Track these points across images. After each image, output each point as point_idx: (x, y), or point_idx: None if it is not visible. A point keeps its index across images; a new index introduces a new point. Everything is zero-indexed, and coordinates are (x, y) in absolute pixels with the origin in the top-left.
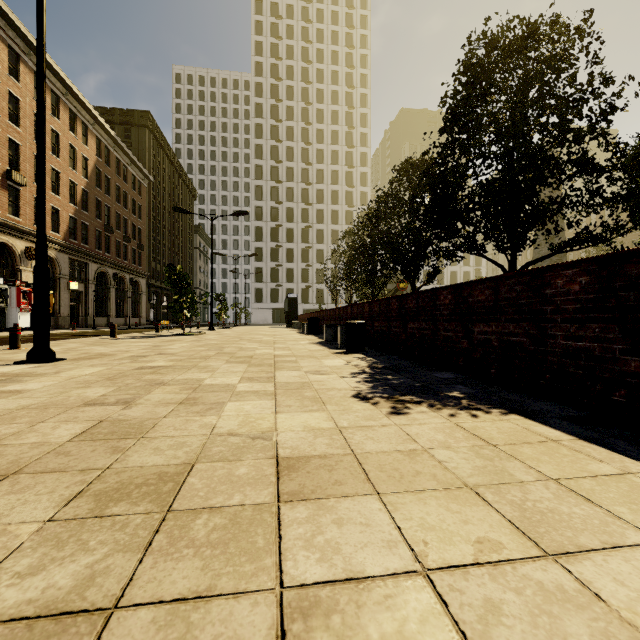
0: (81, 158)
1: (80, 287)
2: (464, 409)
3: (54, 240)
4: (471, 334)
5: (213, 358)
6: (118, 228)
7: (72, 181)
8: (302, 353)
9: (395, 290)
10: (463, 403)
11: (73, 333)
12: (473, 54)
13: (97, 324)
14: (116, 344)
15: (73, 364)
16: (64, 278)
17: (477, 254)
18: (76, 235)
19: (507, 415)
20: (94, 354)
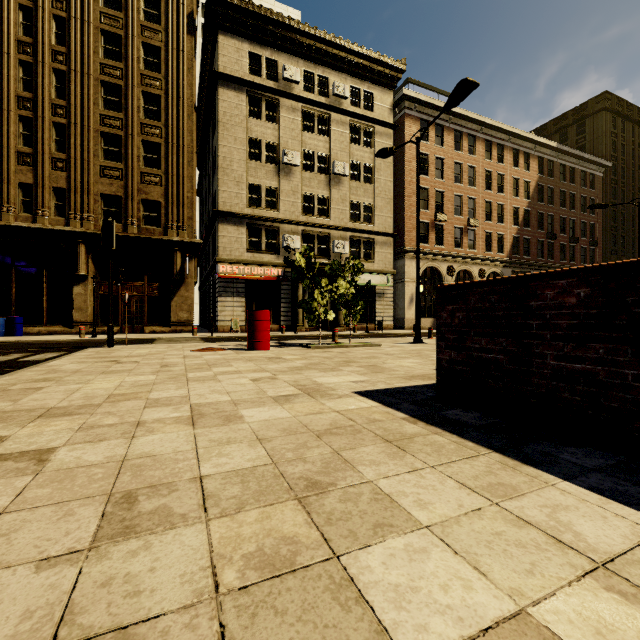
0: (523, 184)
1: None
2: None
3: (499, 259)
4: None
5: None
6: (563, 232)
7: (514, 207)
8: None
9: None
10: None
11: None
12: None
13: None
14: None
15: (423, 345)
16: None
17: None
18: (518, 250)
19: None
20: None
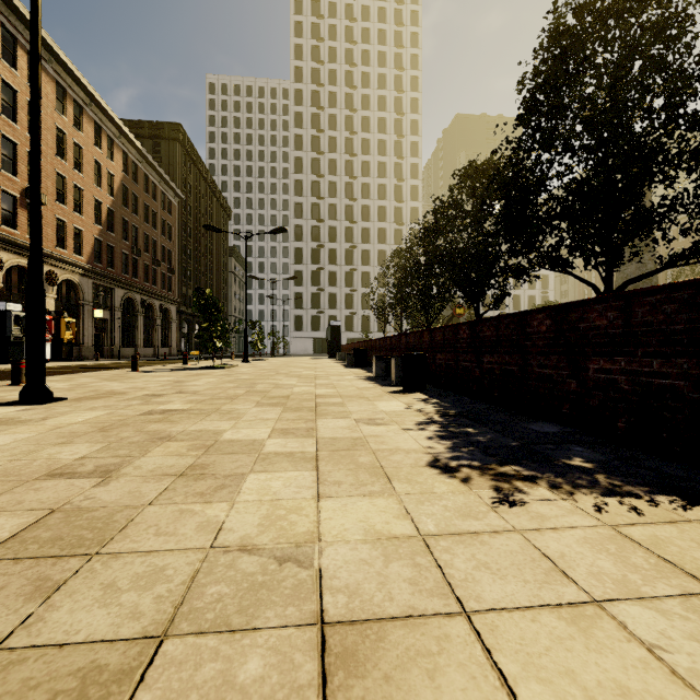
0: (106, 174)
1: (105, 315)
2: (610, 495)
3: (77, 263)
4: (583, 372)
5: (241, 398)
6: (146, 250)
7: (97, 199)
8: (349, 392)
9: (451, 317)
10: (601, 481)
11: (95, 365)
12: (560, 23)
13: (124, 355)
14: (134, 379)
15: (71, 406)
16: (88, 305)
17: (561, 271)
18: (101, 258)
19: (690, 510)
20: (103, 392)
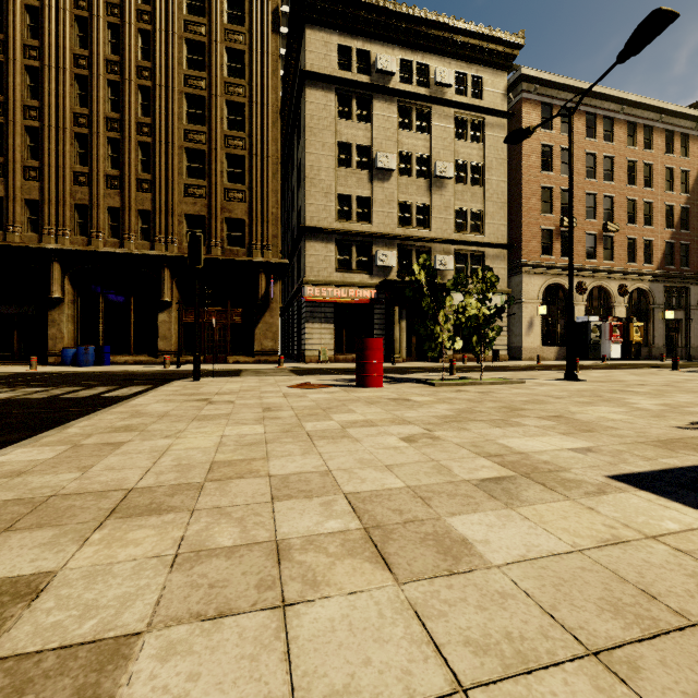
0: (679, 174)
1: (678, 315)
2: None
3: (646, 272)
4: None
5: None
6: None
7: (667, 204)
8: None
9: None
10: None
11: (654, 364)
12: None
13: None
14: (655, 375)
15: (582, 383)
16: (658, 308)
17: None
18: (672, 260)
19: None
20: (612, 380)
